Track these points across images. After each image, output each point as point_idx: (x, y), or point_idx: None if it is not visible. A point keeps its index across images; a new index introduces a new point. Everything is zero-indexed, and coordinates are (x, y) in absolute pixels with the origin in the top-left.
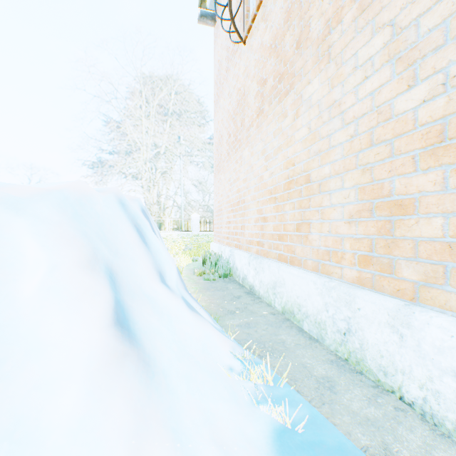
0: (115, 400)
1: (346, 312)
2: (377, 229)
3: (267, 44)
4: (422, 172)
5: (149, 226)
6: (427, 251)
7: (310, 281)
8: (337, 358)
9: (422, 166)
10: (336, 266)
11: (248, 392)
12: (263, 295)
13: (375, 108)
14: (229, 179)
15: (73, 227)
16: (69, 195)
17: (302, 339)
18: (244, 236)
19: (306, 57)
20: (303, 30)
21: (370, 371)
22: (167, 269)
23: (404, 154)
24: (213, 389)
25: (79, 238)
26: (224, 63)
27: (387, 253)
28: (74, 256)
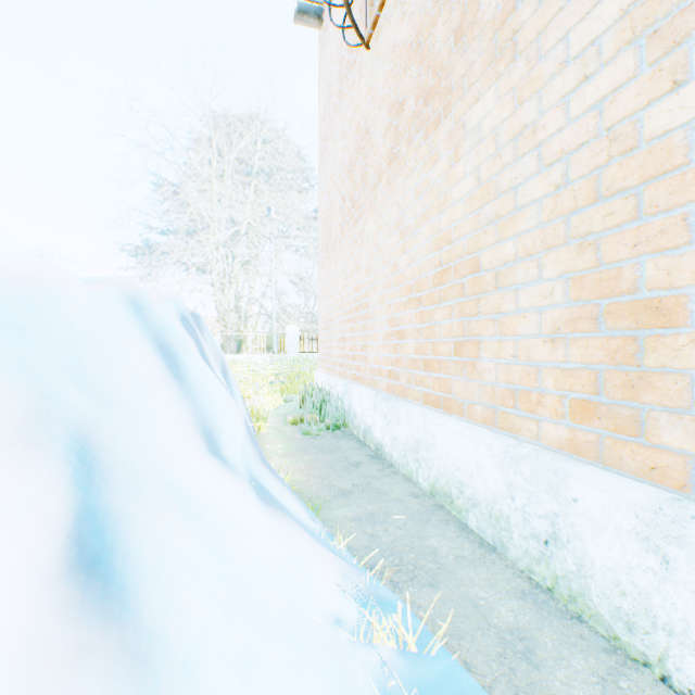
0: None
1: (550, 503)
2: (609, 354)
3: (405, 44)
4: None
5: (195, 347)
6: None
7: (480, 443)
8: (532, 587)
9: None
10: (528, 418)
11: (370, 676)
12: (398, 461)
13: (604, 132)
14: (343, 269)
15: None
16: None
17: (467, 546)
18: (366, 363)
19: (471, 56)
20: (468, 9)
21: (597, 618)
22: (225, 426)
23: (663, 214)
24: (298, 680)
25: None
26: (336, 84)
27: (628, 397)
28: None
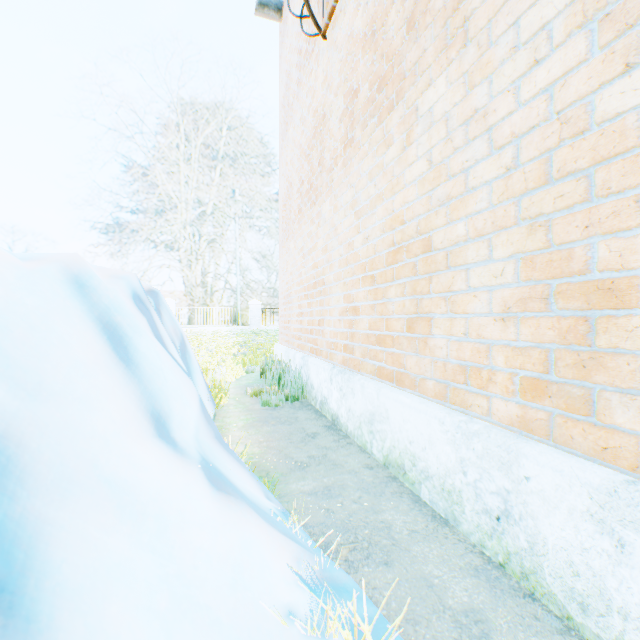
0: None
1: (502, 480)
2: (561, 333)
3: (359, 33)
4: None
5: (147, 325)
6: None
7: (433, 418)
8: (485, 563)
9: None
10: (478, 394)
11: None
12: (353, 432)
13: (554, 116)
14: (302, 248)
15: None
16: None
17: (420, 520)
18: (323, 337)
19: (423, 43)
20: None
21: (550, 596)
22: (177, 407)
23: (615, 196)
24: None
25: None
26: (294, 73)
27: (580, 377)
28: None
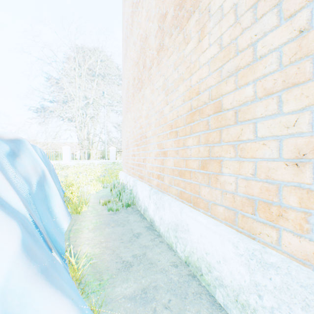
0: None
1: None
2: None
3: None
4: None
5: None
6: None
7: (227, 241)
8: None
9: None
10: (267, 225)
11: None
12: (163, 233)
13: None
14: (134, 117)
15: None
16: None
17: None
18: (145, 169)
19: None
20: None
21: None
22: None
23: None
24: None
25: None
26: (130, 18)
27: None
28: None
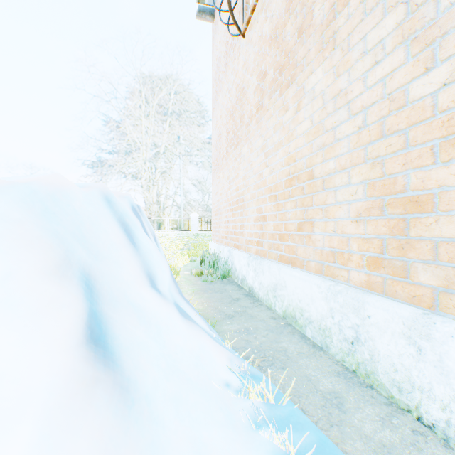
0: (78, 444)
1: (354, 319)
2: (389, 229)
3: (267, 35)
4: (442, 164)
5: (140, 225)
6: (449, 254)
7: (313, 284)
8: (344, 370)
9: (443, 157)
10: (342, 269)
11: (246, 414)
12: (263, 297)
13: (387, 96)
14: (228, 177)
15: (39, 226)
16: (38, 189)
17: (305, 347)
18: (243, 236)
19: (308, 45)
20: (306, 17)
21: (381, 386)
22: (159, 272)
23: (420, 145)
24: (206, 412)
25: (46, 239)
26: (223, 58)
27: (400, 255)
28: (37, 261)
